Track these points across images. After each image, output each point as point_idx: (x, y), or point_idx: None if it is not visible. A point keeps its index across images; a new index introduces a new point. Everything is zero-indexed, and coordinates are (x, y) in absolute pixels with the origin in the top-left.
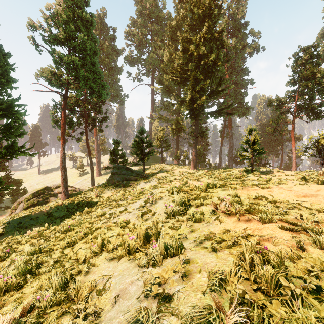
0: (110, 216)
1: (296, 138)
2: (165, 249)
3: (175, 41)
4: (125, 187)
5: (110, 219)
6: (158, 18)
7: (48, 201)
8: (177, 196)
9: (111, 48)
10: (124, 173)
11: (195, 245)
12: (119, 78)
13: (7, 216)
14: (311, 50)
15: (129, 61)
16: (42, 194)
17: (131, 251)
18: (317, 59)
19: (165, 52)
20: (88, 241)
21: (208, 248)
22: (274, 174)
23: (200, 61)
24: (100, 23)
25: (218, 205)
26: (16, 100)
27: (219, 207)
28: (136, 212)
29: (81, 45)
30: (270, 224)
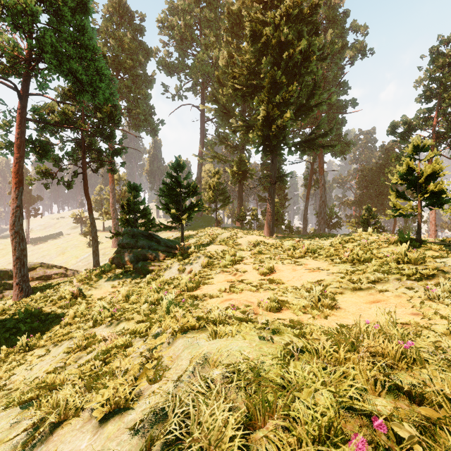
0: None
1: None
2: None
3: (237, 37)
4: (142, 274)
5: None
6: (210, 2)
7: None
8: None
9: (137, 46)
10: (143, 246)
11: None
12: (150, 93)
13: None
14: None
15: (165, 66)
16: None
17: None
18: None
19: (222, 52)
20: None
21: None
22: None
23: (281, 55)
24: (118, 4)
25: None
26: None
27: None
28: None
29: None
30: None
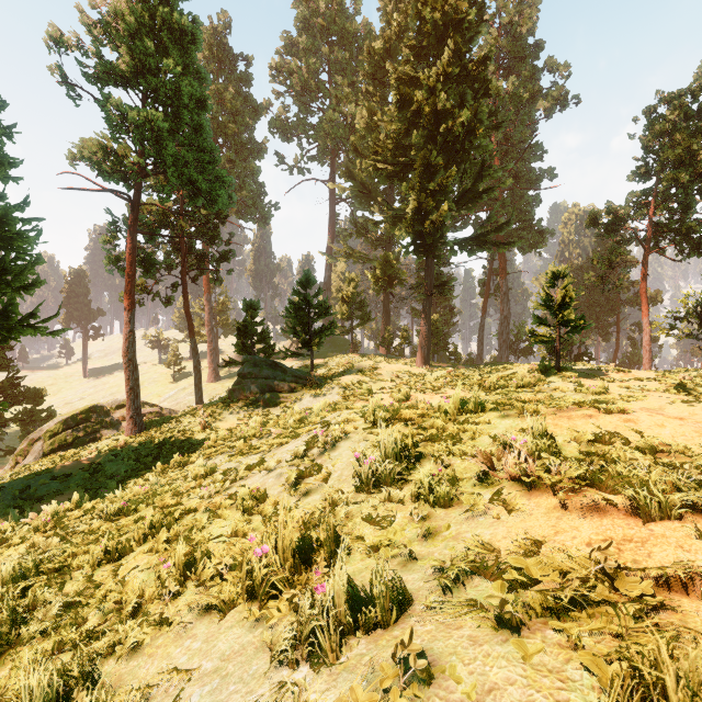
0: (224, 479)
1: (649, 298)
2: (352, 600)
3: (381, 84)
4: (269, 407)
5: (223, 486)
6: (344, 35)
7: (98, 438)
8: (386, 433)
9: (241, 102)
10: (268, 376)
11: (442, 588)
12: (259, 166)
13: (7, 471)
14: (685, 101)
15: (280, 128)
16: (84, 421)
17: (258, 594)
18: (699, 121)
19: (360, 109)
20: (157, 549)
21: (486, 606)
22: (611, 378)
23: (438, 126)
24: (217, 45)
25: (494, 457)
26: (17, 208)
27: (500, 463)
28: (284, 472)
29: (170, 85)
30: (666, 524)
